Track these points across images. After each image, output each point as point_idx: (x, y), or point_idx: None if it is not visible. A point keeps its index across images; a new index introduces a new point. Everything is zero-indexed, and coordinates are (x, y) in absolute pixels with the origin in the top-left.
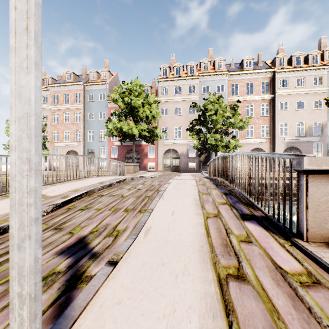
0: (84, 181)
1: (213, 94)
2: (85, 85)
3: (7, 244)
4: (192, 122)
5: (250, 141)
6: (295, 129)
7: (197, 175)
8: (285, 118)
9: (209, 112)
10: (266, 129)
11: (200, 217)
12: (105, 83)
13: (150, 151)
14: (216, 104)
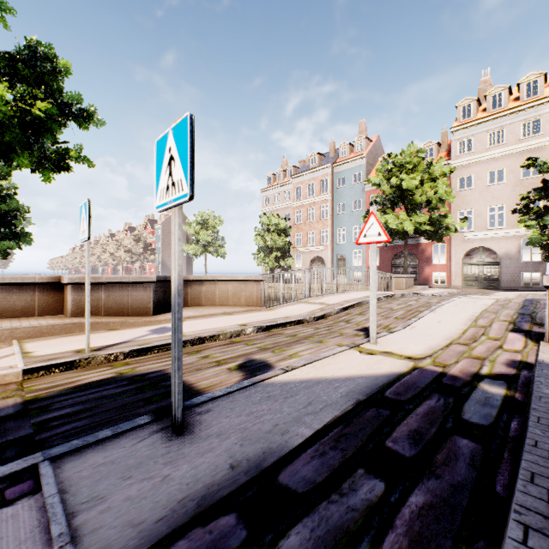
0: (348, 294)
1: None
2: (333, 166)
3: (324, 324)
4: (525, 196)
5: None
6: None
7: (528, 296)
8: None
9: None
10: None
11: (464, 326)
12: (360, 157)
13: (437, 252)
14: None
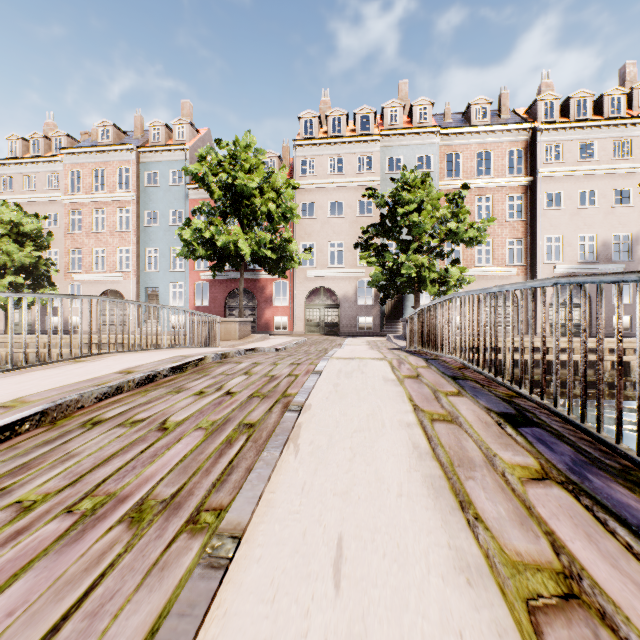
0: (84, 365)
1: (412, 170)
2: (139, 151)
3: None
4: (366, 230)
5: (484, 271)
6: (577, 248)
7: (379, 344)
8: (555, 225)
9: (405, 206)
10: (516, 248)
11: (492, 614)
12: (182, 148)
13: (278, 292)
14: (420, 190)
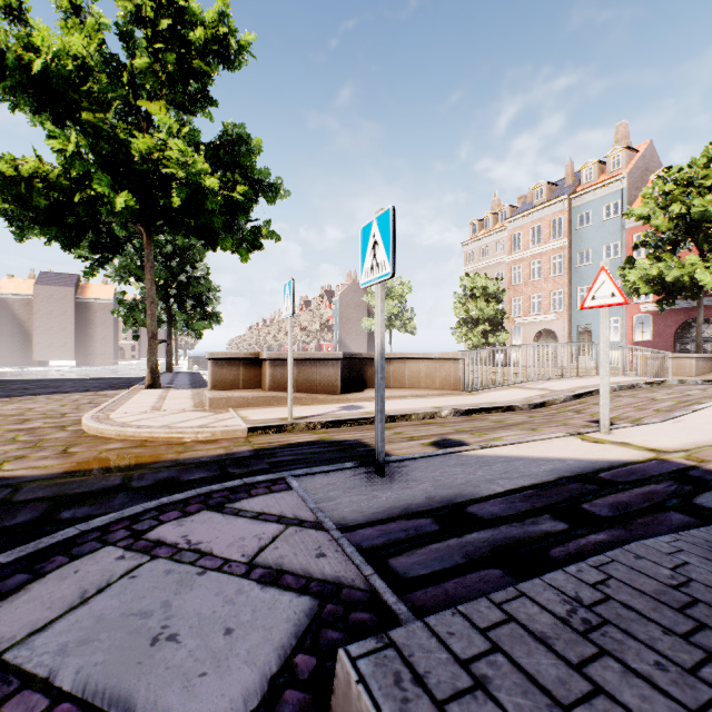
0: (586, 379)
1: None
2: (570, 198)
3: (543, 413)
4: None
5: None
6: None
7: None
8: None
9: None
10: None
11: None
12: (616, 179)
13: None
14: None
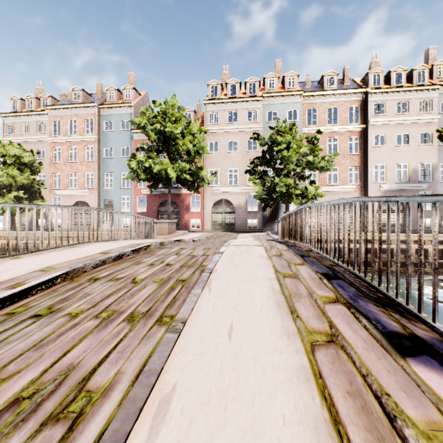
0: (77, 249)
1: (283, 121)
2: (99, 107)
3: None
4: (253, 161)
5: (333, 188)
6: (395, 173)
7: (261, 237)
8: (381, 157)
9: (278, 146)
10: (355, 173)
11: (295, 346)
12: (129, 105)
13: (194, 203)
14: (288, 135)
